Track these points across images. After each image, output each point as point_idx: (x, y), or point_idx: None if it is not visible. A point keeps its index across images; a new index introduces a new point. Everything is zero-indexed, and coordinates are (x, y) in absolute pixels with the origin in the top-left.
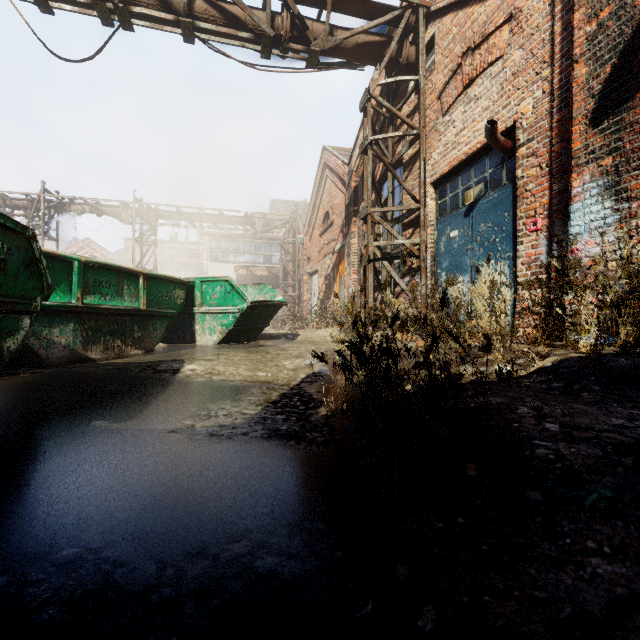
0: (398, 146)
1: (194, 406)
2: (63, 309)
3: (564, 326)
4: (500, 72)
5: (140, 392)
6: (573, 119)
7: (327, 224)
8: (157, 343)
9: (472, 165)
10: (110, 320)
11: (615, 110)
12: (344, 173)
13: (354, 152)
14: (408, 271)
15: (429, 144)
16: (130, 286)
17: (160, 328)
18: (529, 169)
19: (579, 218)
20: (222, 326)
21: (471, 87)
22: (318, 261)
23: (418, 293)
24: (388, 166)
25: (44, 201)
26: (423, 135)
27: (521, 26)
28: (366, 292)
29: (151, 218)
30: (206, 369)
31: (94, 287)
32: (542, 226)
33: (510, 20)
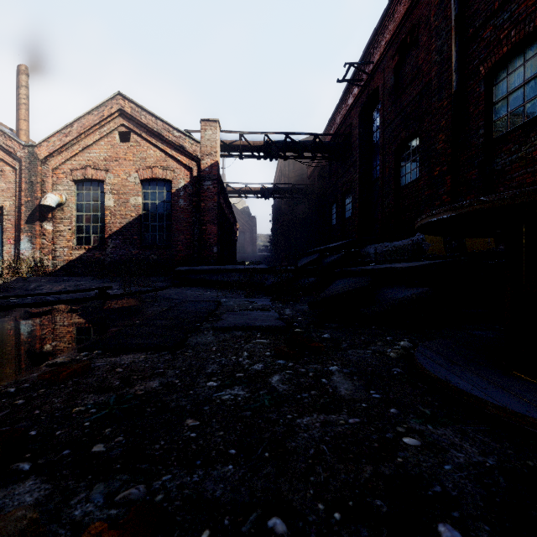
0: None
1: None
2: None
3: (18, 272)
4: None
5: None
6: (22, 219)
7: None
8: None
9: None
10: None
11: (31, 223)
12: None
13: None
14: None
15: None
16: None
17: None
18: (8, 224)
19: (23, 245)
20: None
21: None
22: None
23: None
24: None
25: None
26: None
27: (5, 177)
28: None
29: None
30: None
31: None
32: (13, 243)
33: (1, 171)
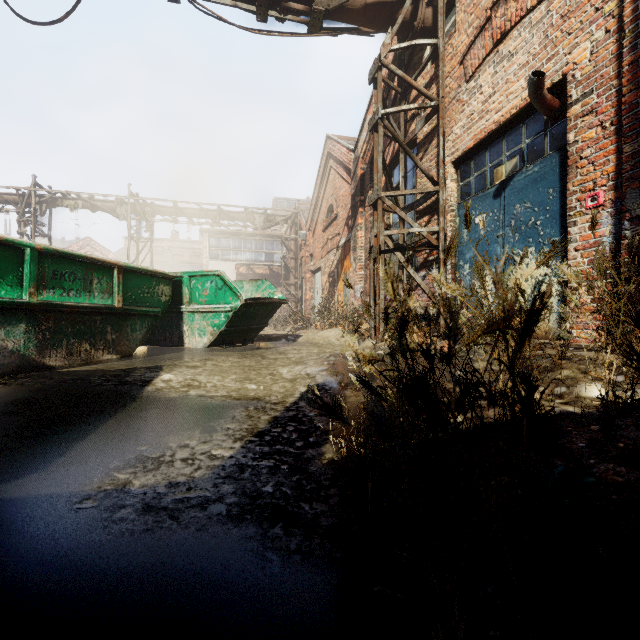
0: (411, 124)
1: (145, 442)
2: (10, 306)
3: None
4: (543, 17)
5: (82, 416)
6: None
7: (331, 218)
8: (136, 346)
9: (504, 136)
10: (75, 320)
11: None
12: (349, 161)
13: (361, 137)
14: (423, 264)
15: (449, 117)
16: (101, 280)
17: (140, 329)
18: (585, 131)
19: None
20: (213, 327)
21: (503, 42)
22: (321, 258)
23: (436, 289)
24: (402, 143)
25: (35, 196)
26: (442, 107)
27: None
28: (376, 288)
29: (147, 214)
30: (184, 380)
31: (53, 280)
32: (605, 201)
33: None
